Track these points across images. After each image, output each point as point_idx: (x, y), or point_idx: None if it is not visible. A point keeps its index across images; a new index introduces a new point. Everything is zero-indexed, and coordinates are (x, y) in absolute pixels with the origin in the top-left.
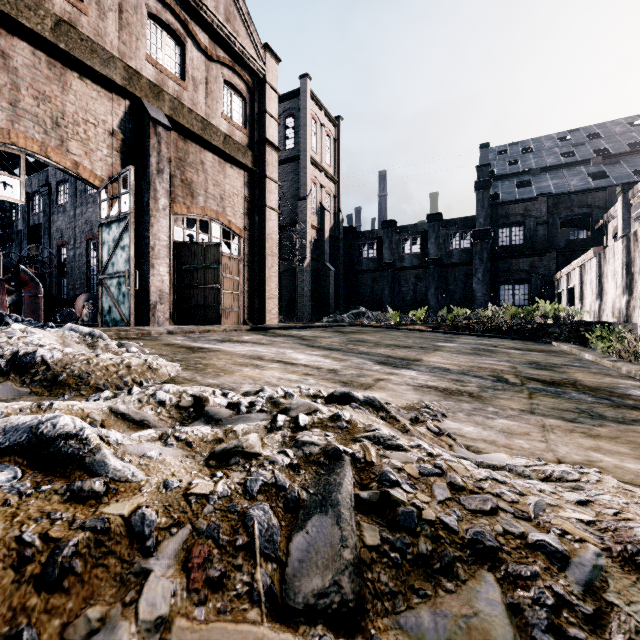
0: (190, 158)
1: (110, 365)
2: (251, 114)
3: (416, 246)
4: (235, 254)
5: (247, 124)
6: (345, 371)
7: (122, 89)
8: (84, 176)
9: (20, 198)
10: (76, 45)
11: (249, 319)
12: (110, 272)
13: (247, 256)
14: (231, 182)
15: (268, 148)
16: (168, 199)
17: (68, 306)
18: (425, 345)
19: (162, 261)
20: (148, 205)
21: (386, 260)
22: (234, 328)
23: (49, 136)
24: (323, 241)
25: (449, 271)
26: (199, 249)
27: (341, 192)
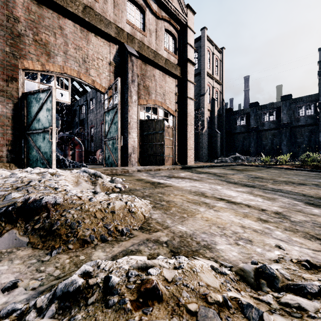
0: (148, 74)
1: (98, 210)
2: (179, 46)
3: (272, 116)
4: (170, 125)
5: (177, 52)
6: (293, 216)
7: (114, 39)
8: (97, 87)
9: (68, 101)
10: (93, 18)
11: (178, 161)
12: (109, 137)
13: (177, 126)
14: (168, 85)
15: (188, 64)
16: (137, 96)
17: (93, 155)
18: (313, 182)
19: (134, 130)
20: (127, 100)
21: (252, 126)
22: (173, 167)
23: (81, 68)
24: (213, 117)
25: (297, 130)
26: (152, 123)
27: (224, 89)
